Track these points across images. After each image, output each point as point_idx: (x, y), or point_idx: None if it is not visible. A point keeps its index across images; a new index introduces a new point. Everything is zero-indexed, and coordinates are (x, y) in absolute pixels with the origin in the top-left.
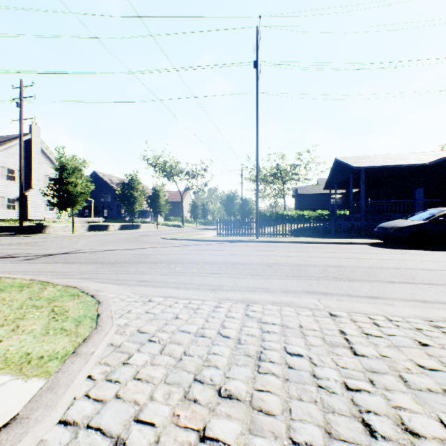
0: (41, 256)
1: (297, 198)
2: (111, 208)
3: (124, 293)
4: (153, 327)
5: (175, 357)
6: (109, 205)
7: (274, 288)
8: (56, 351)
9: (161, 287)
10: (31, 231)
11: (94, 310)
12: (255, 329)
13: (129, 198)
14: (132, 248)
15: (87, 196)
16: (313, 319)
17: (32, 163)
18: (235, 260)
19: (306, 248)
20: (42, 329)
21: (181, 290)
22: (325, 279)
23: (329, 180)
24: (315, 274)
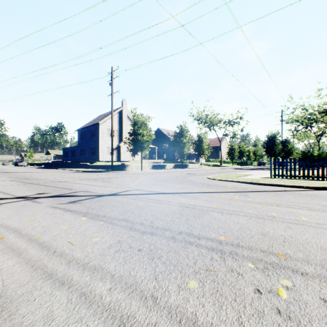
0: (89, 198)
1: None
2: (168, 153)
3: None
4: None
5: None
6: (166, 150)
7: None
8: None
9: None
10: (118, 168)
11: None
12: None
13: (180, 143)
14: (179, 191)
15: (150, 143)
16: None
17: (122, 125)
18: None
19: None
20: None
21: None
22: None
23: None
24: None
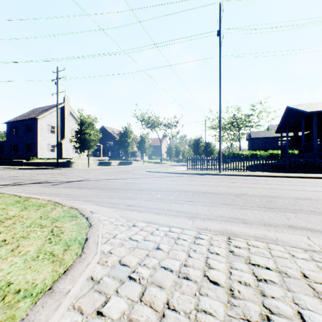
0: (64, 182)
1: (250, 141)
2: (113, 151)
3: (113, 216)
4: (134, 258)
5: (156, 310)
6: (111, 148)
7: (250, 219)
8: (34, 284)
9: (144, 212)
10: (63, 165)
11: (84, 233)
12: (247, 275)
13: (125, 143)
14: (125, 178)
15: (97, 142)
16: (316, 266)
17: (65, 122)
18: (205, 190)
19: (266, 181)
20: (34, 251)
21: (161, 216)
22: (302, 213)
23: (280, 124)
24: (287, 207)
